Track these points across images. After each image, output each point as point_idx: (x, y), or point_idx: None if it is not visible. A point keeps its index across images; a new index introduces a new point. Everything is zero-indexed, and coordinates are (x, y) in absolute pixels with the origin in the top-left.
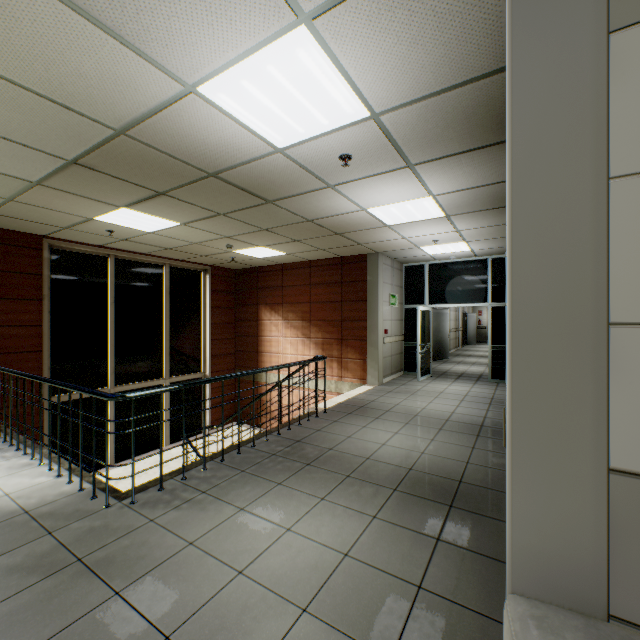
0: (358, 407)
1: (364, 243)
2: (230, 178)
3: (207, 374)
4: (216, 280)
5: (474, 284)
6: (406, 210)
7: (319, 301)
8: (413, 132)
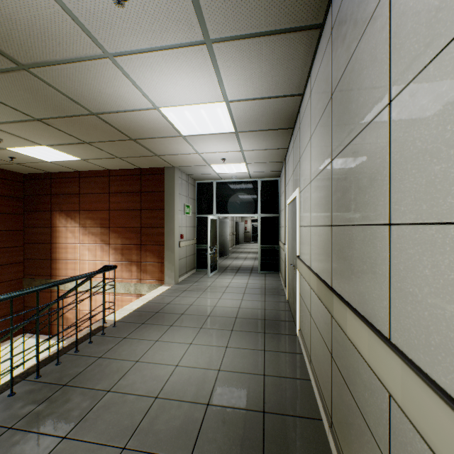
0: (153, 313)
1: (161, 155)
2: None
3: None
4: None
5: (249, 199)
6: (200, 117)
7: (118, 209)
8: None
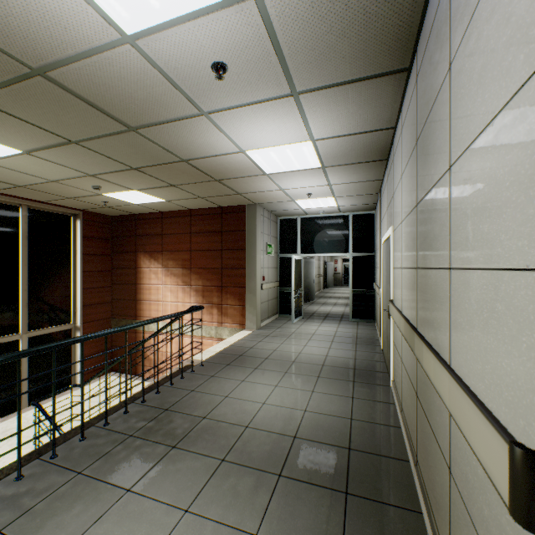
0: (237, 356)
1: (243, 193)
2: (68, 82)
3: (78, 325)
4: (89, 226)
5: (338, 236)
6: (285, 156)
7: (199, 249)
8: (303, 36)
